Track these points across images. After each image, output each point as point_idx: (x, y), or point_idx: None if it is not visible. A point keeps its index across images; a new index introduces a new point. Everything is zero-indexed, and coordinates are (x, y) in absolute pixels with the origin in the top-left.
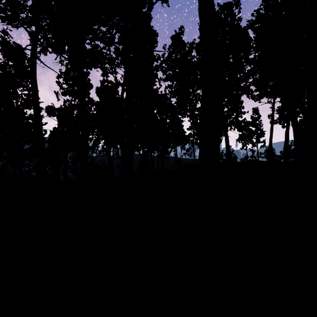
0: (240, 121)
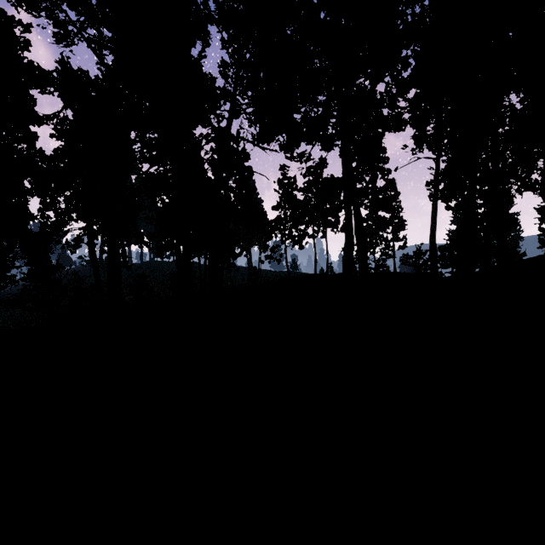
0: (383, 187)
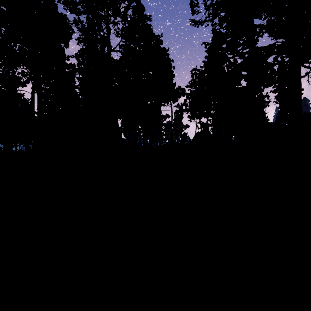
0: None
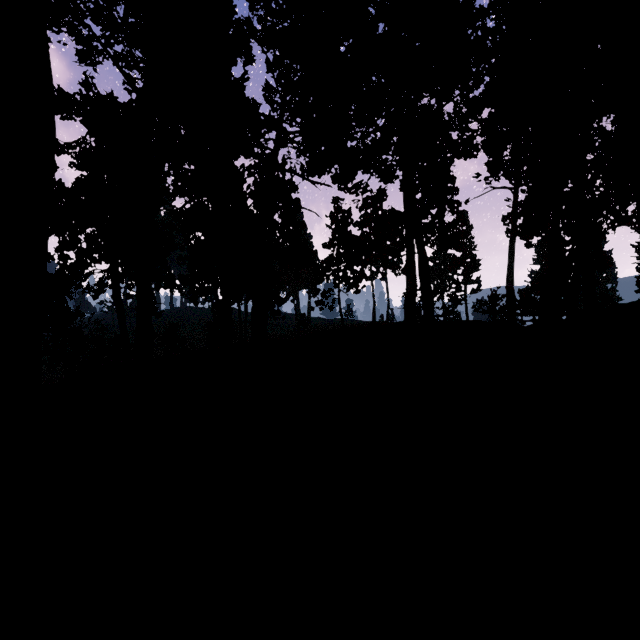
0: (451, 222)
